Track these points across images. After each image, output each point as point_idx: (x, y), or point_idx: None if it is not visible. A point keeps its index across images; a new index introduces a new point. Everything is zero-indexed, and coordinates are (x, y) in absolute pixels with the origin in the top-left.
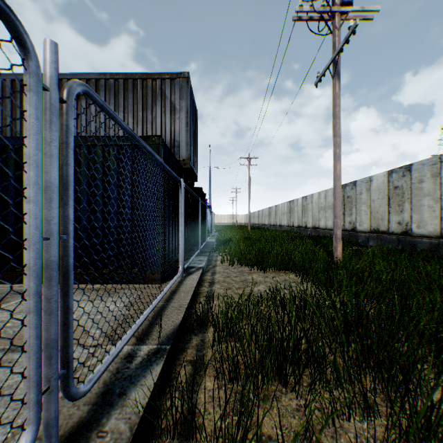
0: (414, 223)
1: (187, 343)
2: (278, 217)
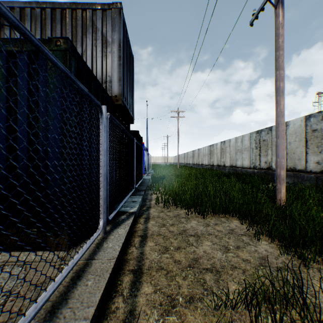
0: None
1: None
2: (200, 157)
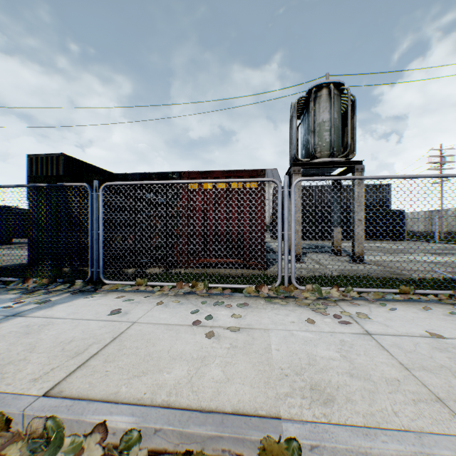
0: None
1: None
2: None
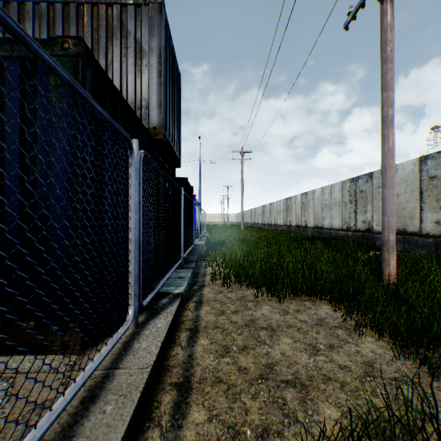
0: None
1: None
2: (273, 215)
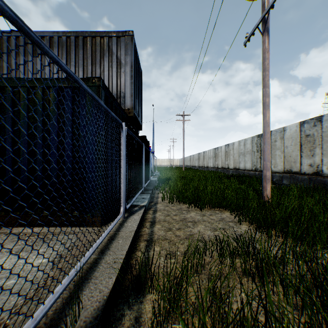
0: (325, 165)
1: (116, 327)
2: (206, 160)
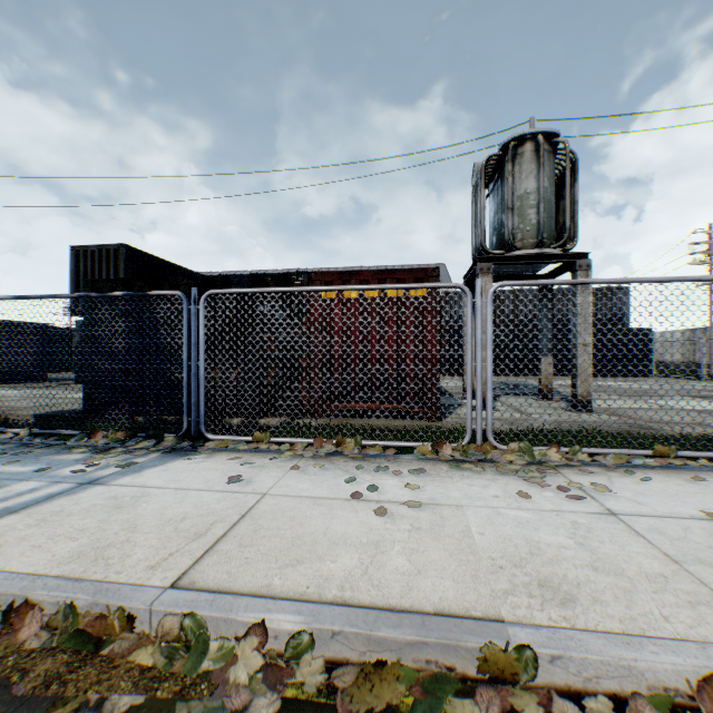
0: None
1: None
2: None
